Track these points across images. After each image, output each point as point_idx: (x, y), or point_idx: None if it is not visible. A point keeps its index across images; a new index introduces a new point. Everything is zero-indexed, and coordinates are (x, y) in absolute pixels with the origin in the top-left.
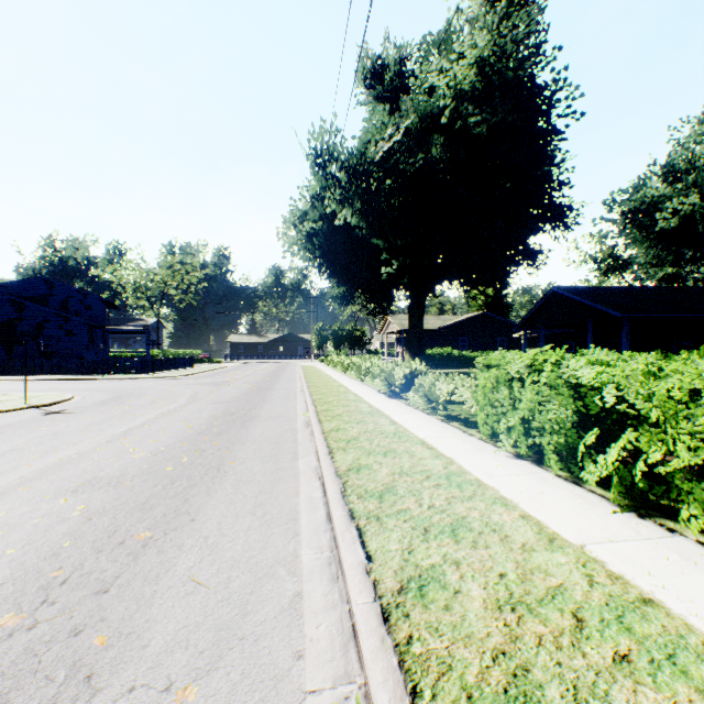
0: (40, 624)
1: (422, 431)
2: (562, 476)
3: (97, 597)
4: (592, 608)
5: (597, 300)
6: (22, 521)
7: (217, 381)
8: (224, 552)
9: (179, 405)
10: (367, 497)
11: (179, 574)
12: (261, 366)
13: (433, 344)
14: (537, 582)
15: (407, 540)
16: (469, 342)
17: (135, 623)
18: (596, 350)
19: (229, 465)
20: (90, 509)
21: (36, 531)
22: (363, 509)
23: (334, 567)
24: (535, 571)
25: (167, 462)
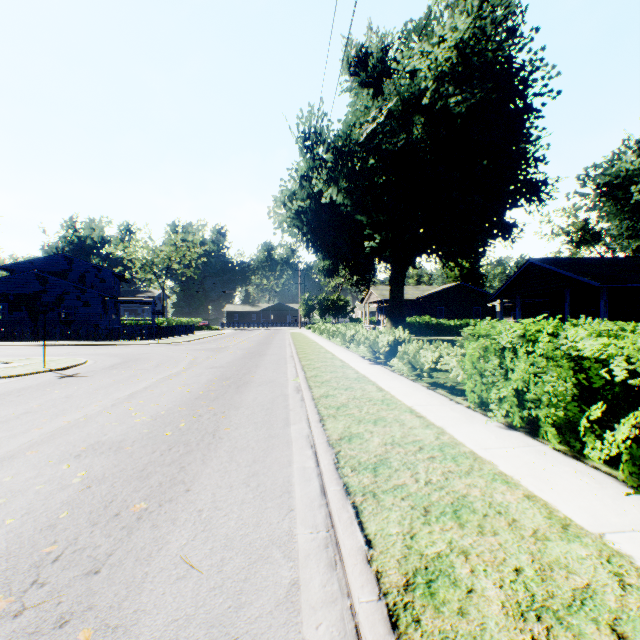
0: (26, 610)
1: (409, 399)
2: (561, 450)
3: (87, 579)
4: (632, 621)
5: (575, 271)
6: (25, 488)
7: (214, 347)
8: (218, 529)
9: (180, 369)
10: (361, 470)
11: (172, 554)
12: (254, 333)
13: (412, 313)
14: (559, 581)
15: (407, 522)
16: (446, 311)
17: (123, 613)
18: (587, 320)
19: (224, 431)
20: (90, 476)
21: (37, 499)
22: (358, 484)
23: (332, 550)
24: (554, 566)
25: (166, 427)
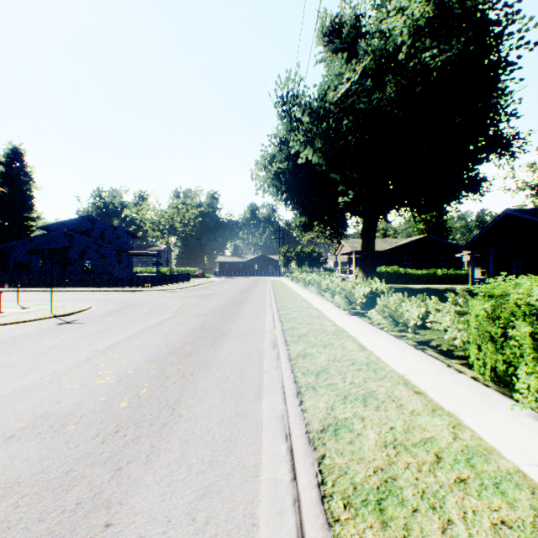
0: None
1: (398, 362)
2: None
3: None
4: None
5: None
6: None
7: (203, 293)
8: None
9: (166, 317)
10: (359, 506)
11: None
12: (239, 281)
13: (381, 263)
14: None
15: None
16: (413, 261)
17: None
18: None
19: (185, 404)
20: None
21: None
22: None
23: None
24: None
25: (125, 393)
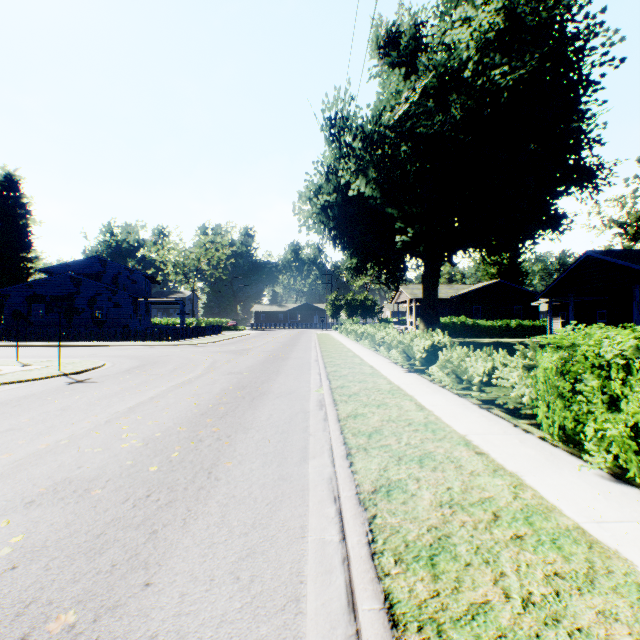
0: None
1: (460, 422)
2: None
3: None
4: None
5: None
6: None
7: (237, 348)
8: None
9: (195, 375)
10: (411, 562)
11: None
12: (279, 334)
13: (445, 313)
14: None
15: None
16: (483, 311)
17: None
18: None
19: (223, 467)
20: (25, 544)
21: None
22: (408, 598)
23: None
24: None
25: (155, 457)
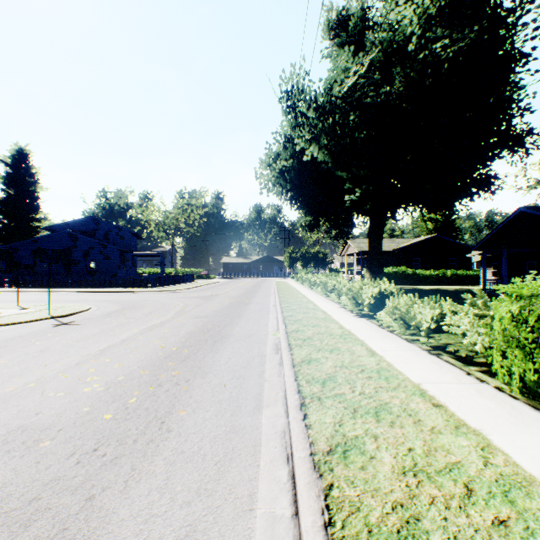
0: None
1: (412, 369)
2: None
3: None
4: None
5: None
6: None
7: (206, 294)
8: None
9: (166, 319)
10: None
11: None
12: (244, 282)
13: (388, 264)
14: None
15: None
16: (421, 262)
17: None
18: None
19: (176, 416)
20: None
21: None
22: None
23: None
24: None
25: (112, 403)
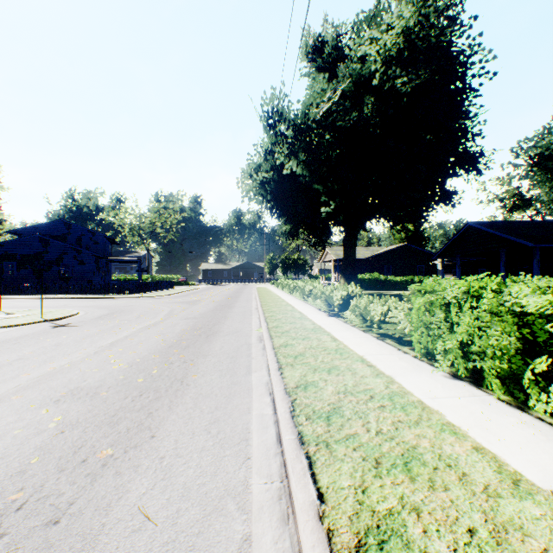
0: None
1: (361, 348)
2: (505, 401)
3: (45, 530)
4: None
5: (510, 232)
6: (4, 432)
7: (190, 300)
8: (177, 477)
9: (158, 320)
10: (315, 419)
11: (130, 504)
12: (225, 288)
13: (363, 270)
14: (515, 545)
15: (359, 475)
16: (393, 269)
17: None
18: (527, 277)
19: (191, 378)
20: (65, 421)
21: (13, 444)
22: (312, 433)
23: (285, 502)
24: (508, 527)
25: (140, 373)
